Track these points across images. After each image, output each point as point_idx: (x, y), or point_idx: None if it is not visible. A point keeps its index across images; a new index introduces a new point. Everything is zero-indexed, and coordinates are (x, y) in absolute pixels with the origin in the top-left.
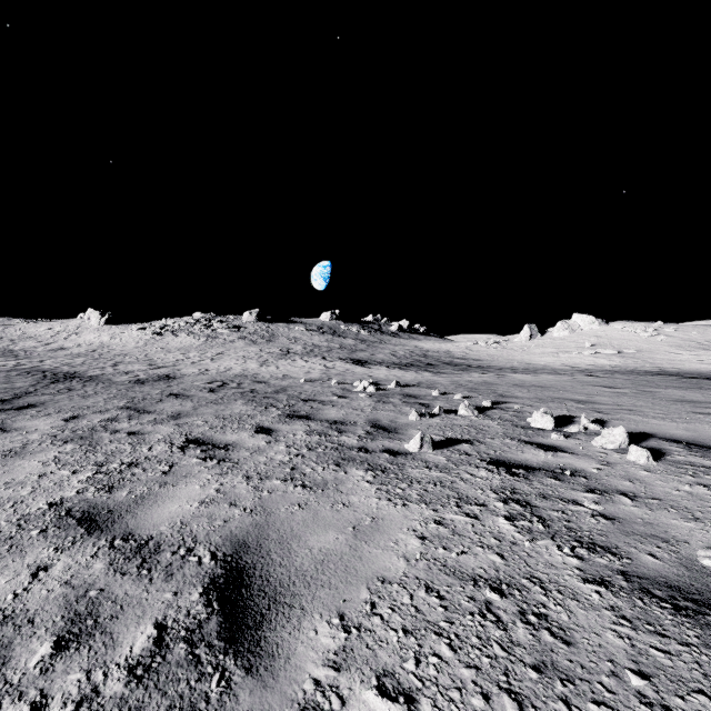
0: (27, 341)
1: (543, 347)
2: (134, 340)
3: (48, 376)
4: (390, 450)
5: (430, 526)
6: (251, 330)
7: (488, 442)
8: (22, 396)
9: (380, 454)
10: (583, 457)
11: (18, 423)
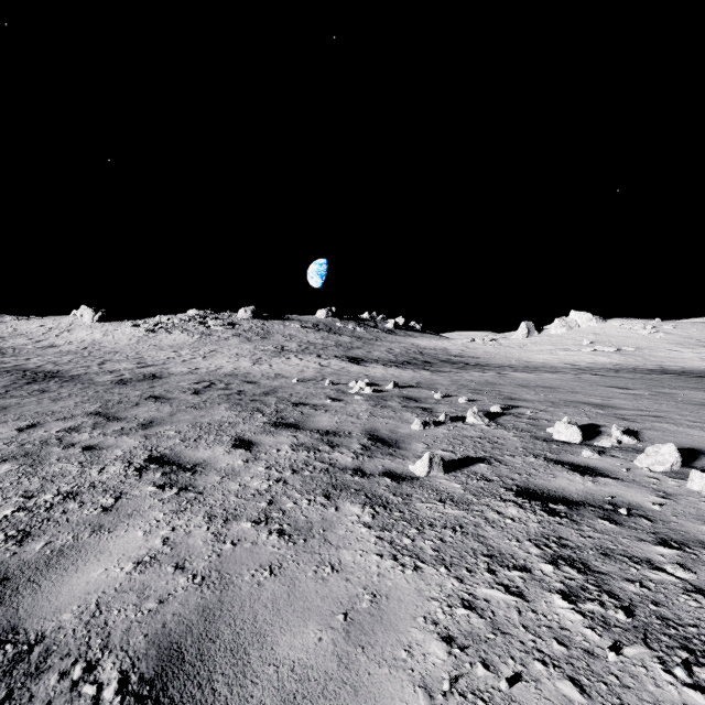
0: (17, 338)
1: (541, 344)
2: (127, 337)
3: (27, 375)
4: (392, 473)
5: (456, 612)
6: (246, 327)
7: (508, 461)
8: None
9: (380, 480)
10: (632, 484)
11: None
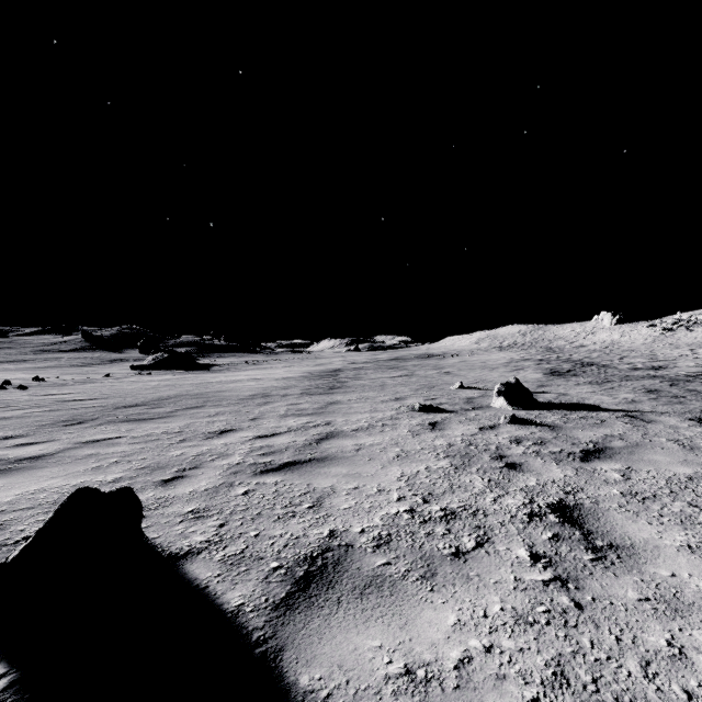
0: (558, 341)
1: None
2: (642, 337)
3: (577, 363)
4: None
5: None
6: None
7: None
8: (569, 371)
9: None
10: None
11: (573, 379)
